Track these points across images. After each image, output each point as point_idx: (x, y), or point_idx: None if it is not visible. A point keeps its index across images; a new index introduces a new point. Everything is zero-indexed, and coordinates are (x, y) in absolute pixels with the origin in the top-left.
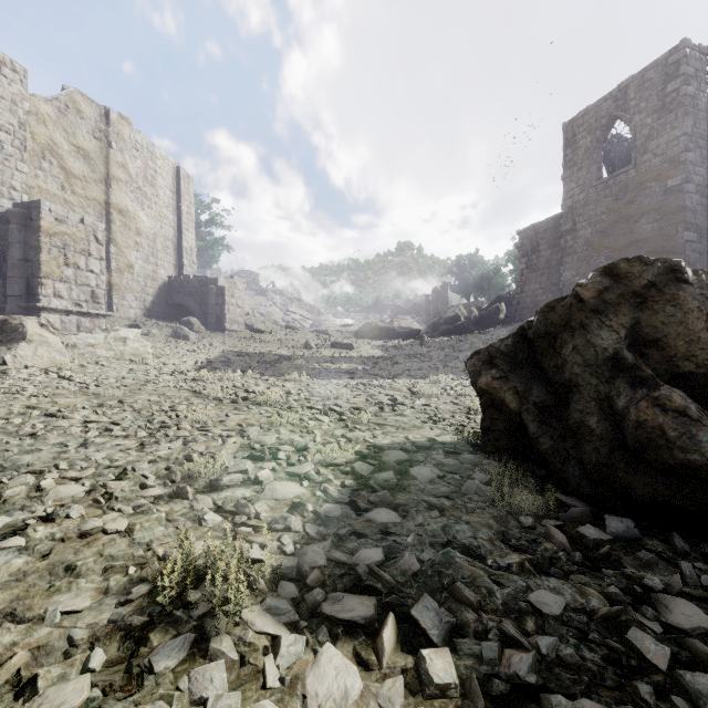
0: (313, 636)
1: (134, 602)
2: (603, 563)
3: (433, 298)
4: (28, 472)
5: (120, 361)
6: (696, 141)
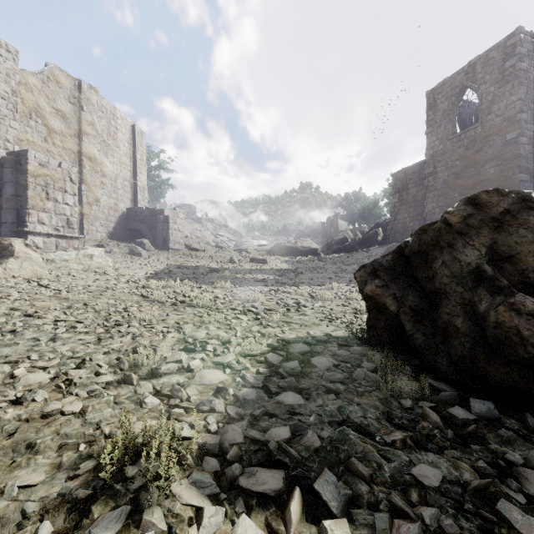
0: (231, 507)
1: (81, 476)
2: (471, 439)
3: (327, 224)
4: (5, 362)
5: (87, 272)
6: (528, 104)
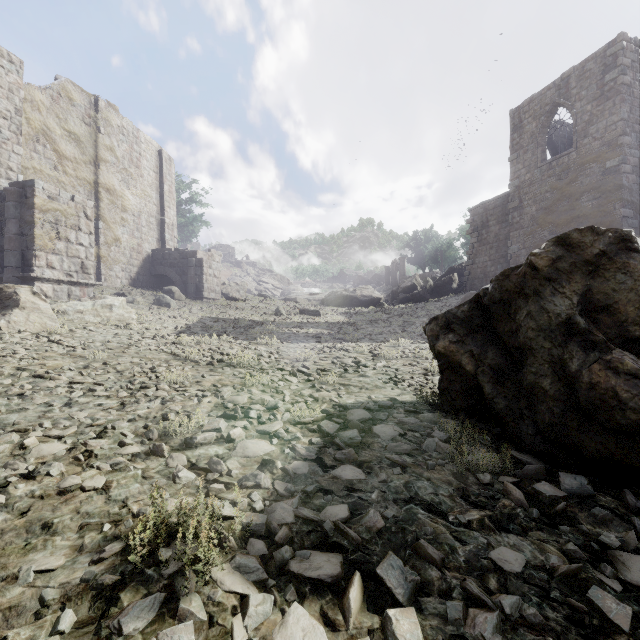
0: (281, 595)
1: (107, 560)
2: (559, 520)
3: (392, 269)
4: (13, 431)
5: (106, 326)
6: (632, 125)
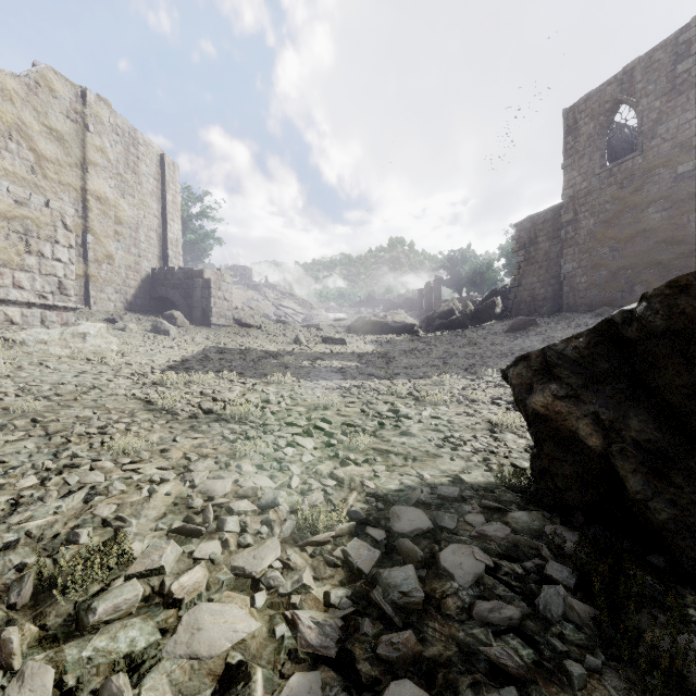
0: None
1: None
2: None
3: (425, 292)
4: None
5: (74, 360)
6: None
